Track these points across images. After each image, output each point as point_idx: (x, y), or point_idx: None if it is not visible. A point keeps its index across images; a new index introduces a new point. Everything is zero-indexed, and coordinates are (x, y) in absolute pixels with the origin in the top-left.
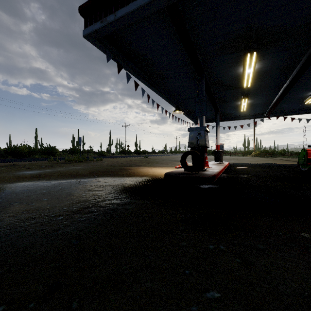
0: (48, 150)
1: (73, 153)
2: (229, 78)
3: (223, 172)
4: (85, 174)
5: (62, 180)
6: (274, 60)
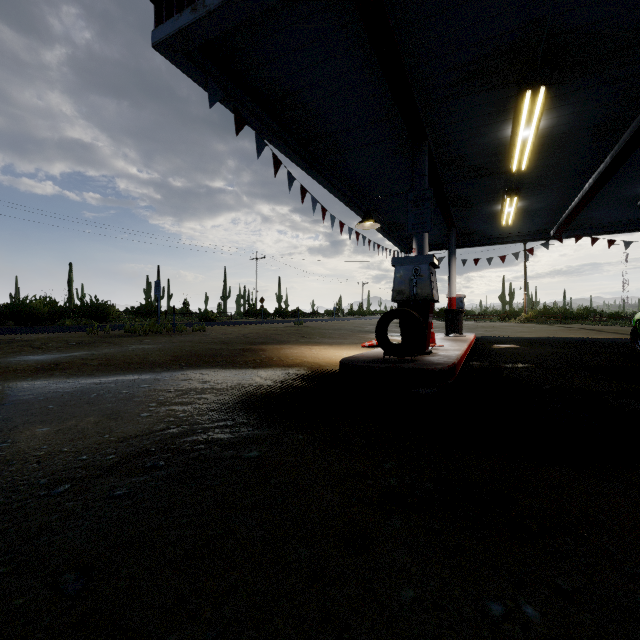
0: (94, 310)
1: (147, 315)
2: (480, 151)
3: (468, 356)
4: (161, 361)
5: (105, 377)
6: (583, 109)
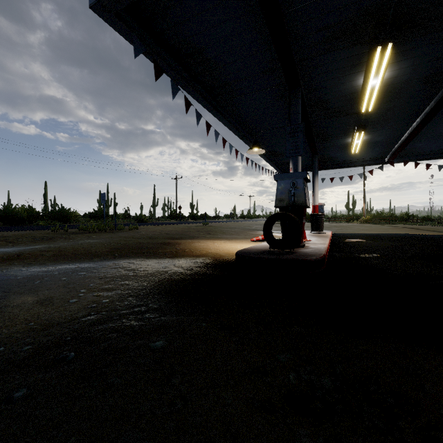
0: (60, 214)
1: (98, 218)
2: (338, 96)
3: (330, 248)
4: (100, 252)
5: (53, 265)
6: (418, 63)
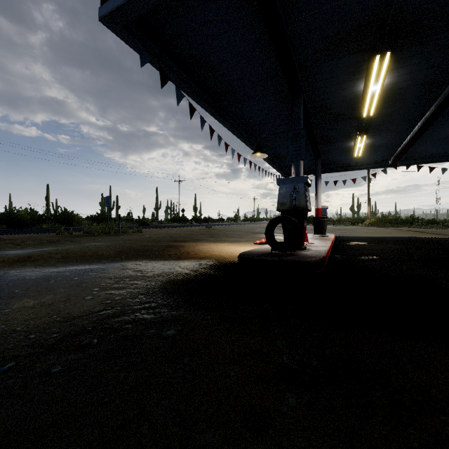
0: (63, 217)
1: (101, 221)
2: (340, 101)
3: (332, 251)
4: (107, 255)
5: (64, 267)
6: (417, 70)
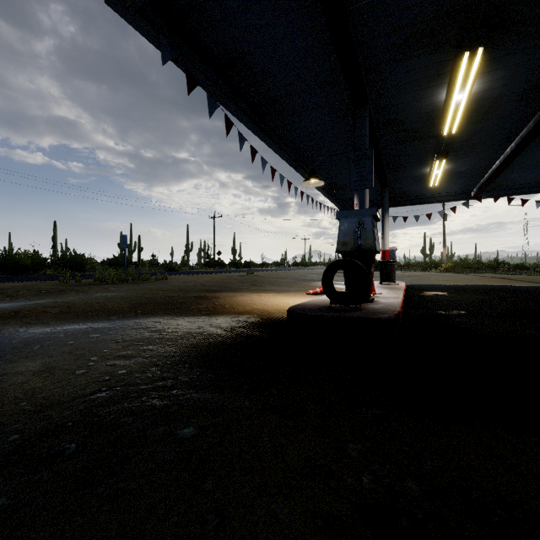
0: (72, 261)
1: (119, 265)
2: (415, 115)
3: (405, 303)
4: (119, 309)
5: (59, 325)
6: (514, 73)
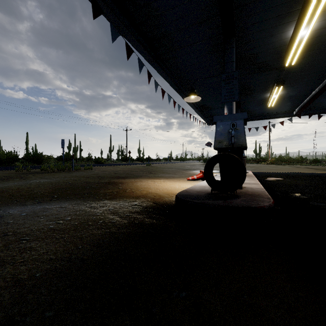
0: (34, 157)
1: (66, 160)
2: (267, 50)
3: None
4: (40, 193)
5: None
6: None
